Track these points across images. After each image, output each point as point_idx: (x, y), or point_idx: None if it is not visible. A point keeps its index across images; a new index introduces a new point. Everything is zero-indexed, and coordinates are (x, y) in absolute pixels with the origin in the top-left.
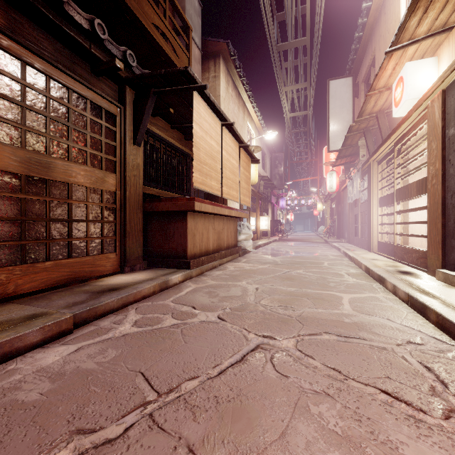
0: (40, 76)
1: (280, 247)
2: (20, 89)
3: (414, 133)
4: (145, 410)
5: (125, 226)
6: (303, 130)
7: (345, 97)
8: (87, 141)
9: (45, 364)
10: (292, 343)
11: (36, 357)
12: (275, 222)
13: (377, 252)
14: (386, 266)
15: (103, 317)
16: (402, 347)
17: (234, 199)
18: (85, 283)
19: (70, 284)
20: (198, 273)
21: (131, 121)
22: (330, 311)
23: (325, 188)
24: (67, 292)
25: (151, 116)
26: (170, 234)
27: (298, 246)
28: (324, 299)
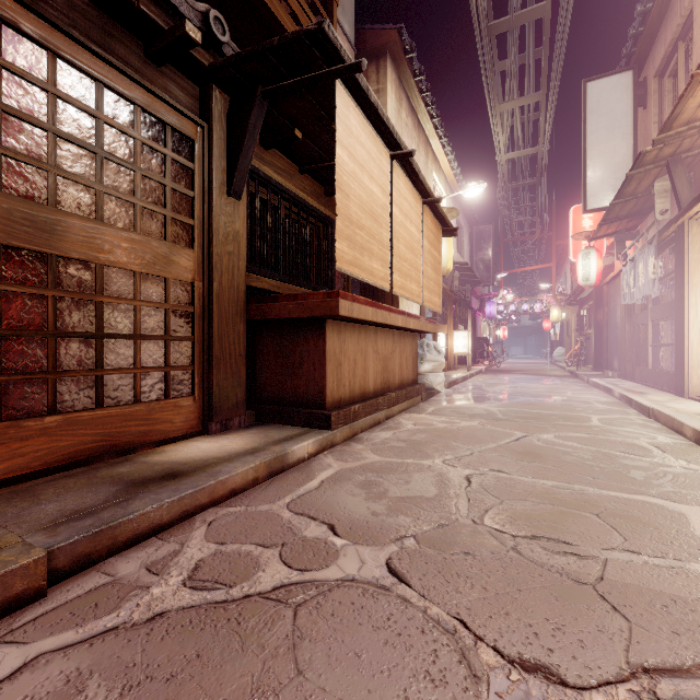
0: (35, 51)
1: (491, 383)
2: None
3: None
4: None
5: (211, 347)
6: (529, 182)
7: (619, 110)
8: (136, 184)
9: None
10: None
11: None
12: (478, 342)
13: None
14: None
15: (133, 546)
16: None
17: (414, 298)
18: (129, 456)
19: (97, 458)
20: (347, 435)
21: (222, 153)
22: (680, 564)
23: (564, 282)
24: (82, 479)
25: (263, 148)
26: (295, 363)
27: (525, 382)
28: (641, 521)
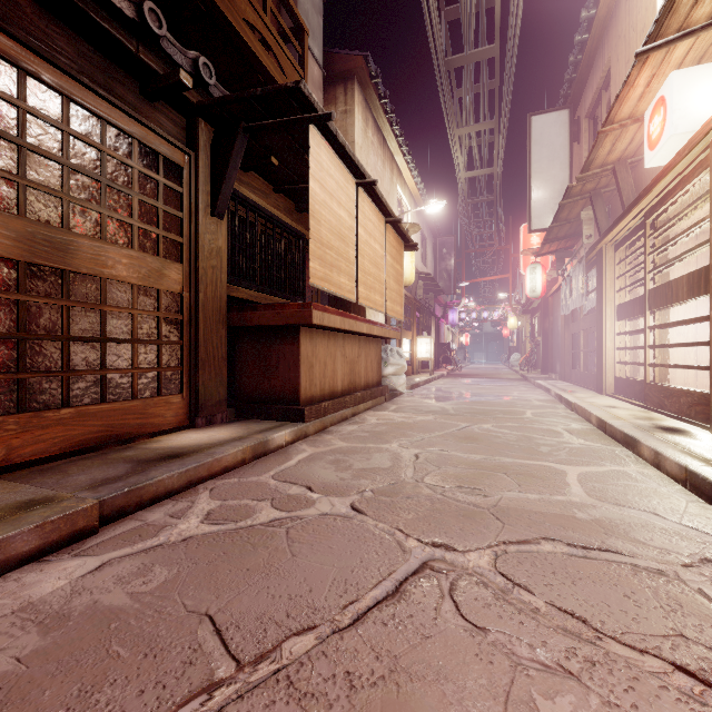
0: (52, 96)
1: (450, 386)
2: (17, 117)
3: (683, 193)
4: (209, 702)
5: (197, 350)
6: (486, 199)
7: (558, 143)
8: (134, 207)
9: (38, 595)
10: (487, 559)
11: (25, 581)
12: (441, 347)
13: (613, 395)
14: (634, 418)
15: (154, 504)
16: (693, 570)
17: (378, 307)
18: (129, 444)
19: (103, 446)
20: (318, 428)
21: (207, 178)
22: (549, 497)
23: (521, 292)
24: (97, 460)
25: (242, 170)
26: (272, 365)
27: (480, 385)
28: (535, 475)
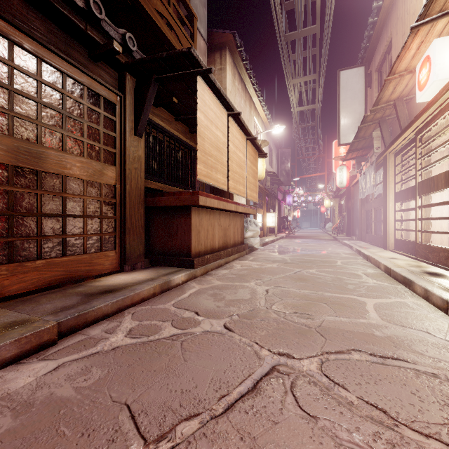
0: (31, 58)
1: (288, 244)
2: (7, 71)
3: (442, 119)
4: None
5: (125, 222)
6: (311, 125)
7: (357, 88)
8: (84, 130)
9: (14, 388)
10: (316, 365)
11: (6, 378)
12: (282, 219)
13: (394, 250)
14: (409, 266)
15: (95, 324)
16: None
17: (241, 194)
18: (81, 283)
19: (63, 284)
20: (203, 272)
21: (131, 111)
22: (355, 320)
23: (332, 184)
24: (59, 294)
25: (154, 106)
26: (173, 231)
27: (307, 243)
28: (345, 305)
